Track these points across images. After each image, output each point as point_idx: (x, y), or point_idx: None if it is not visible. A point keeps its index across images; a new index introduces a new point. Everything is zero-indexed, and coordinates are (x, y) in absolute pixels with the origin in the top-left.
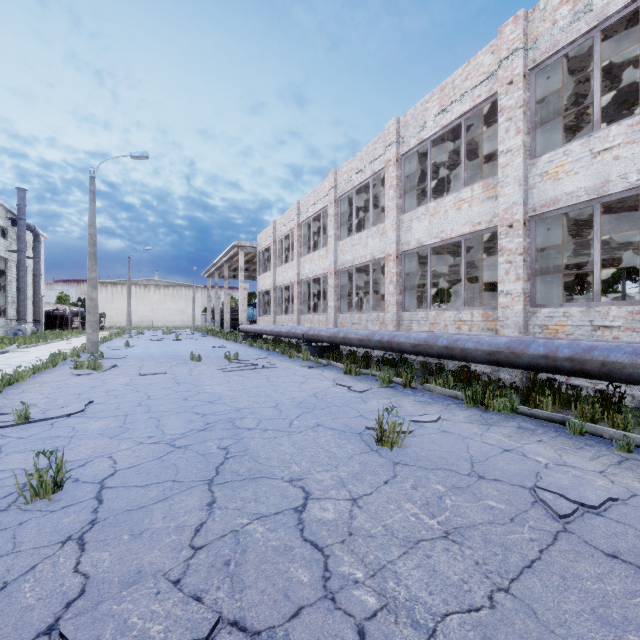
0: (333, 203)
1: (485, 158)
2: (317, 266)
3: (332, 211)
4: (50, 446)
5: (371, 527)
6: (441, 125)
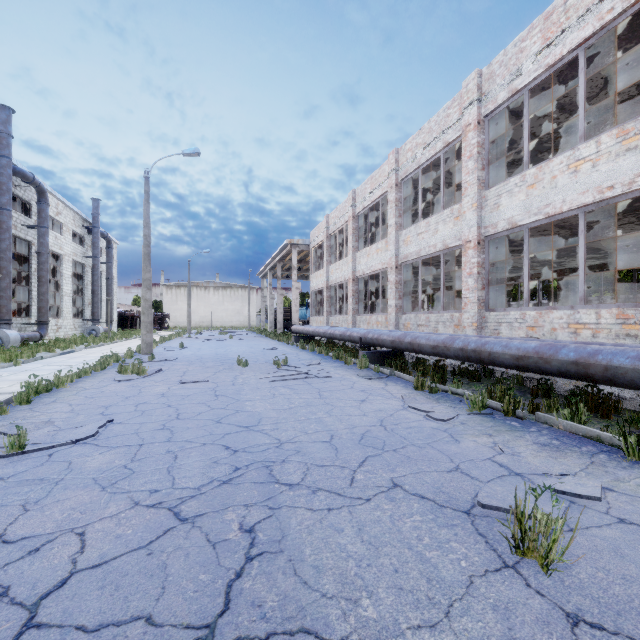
0: (394, 187)
1: (599, 111)
2: (375, 261)
3: (393, 196)
4: (21, 499)
5: None
6: (545, 65)
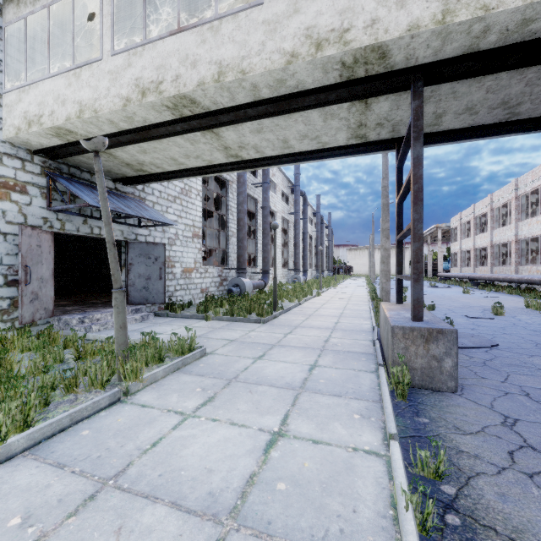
0: (490, 211)
1: None
2: (483, 241)
3: (489, 215)
4: None
5: (451, 295)
6: (531, 187)
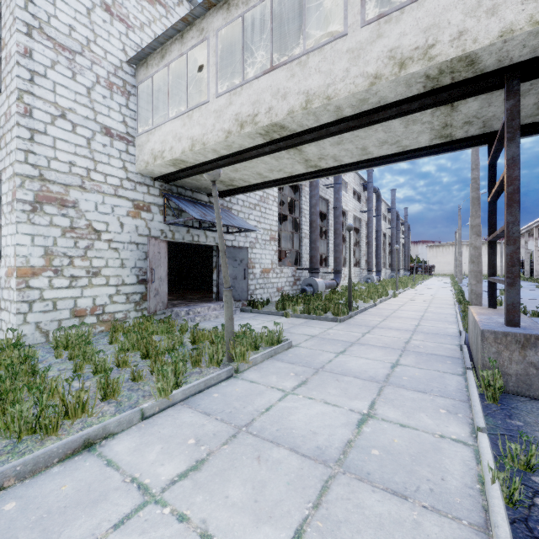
0: None
1: None
2: None
3: None
4: None
5: None
6: None
